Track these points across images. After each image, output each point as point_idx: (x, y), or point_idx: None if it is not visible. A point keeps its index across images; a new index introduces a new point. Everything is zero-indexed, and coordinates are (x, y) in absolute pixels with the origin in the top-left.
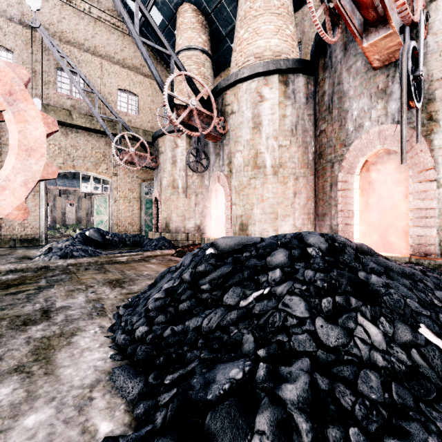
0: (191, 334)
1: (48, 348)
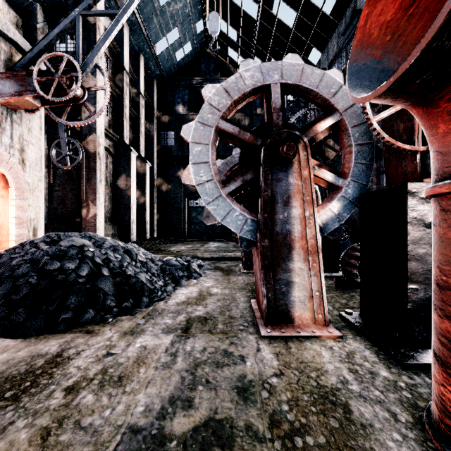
0: (158, 272)
1: (198, 299)
